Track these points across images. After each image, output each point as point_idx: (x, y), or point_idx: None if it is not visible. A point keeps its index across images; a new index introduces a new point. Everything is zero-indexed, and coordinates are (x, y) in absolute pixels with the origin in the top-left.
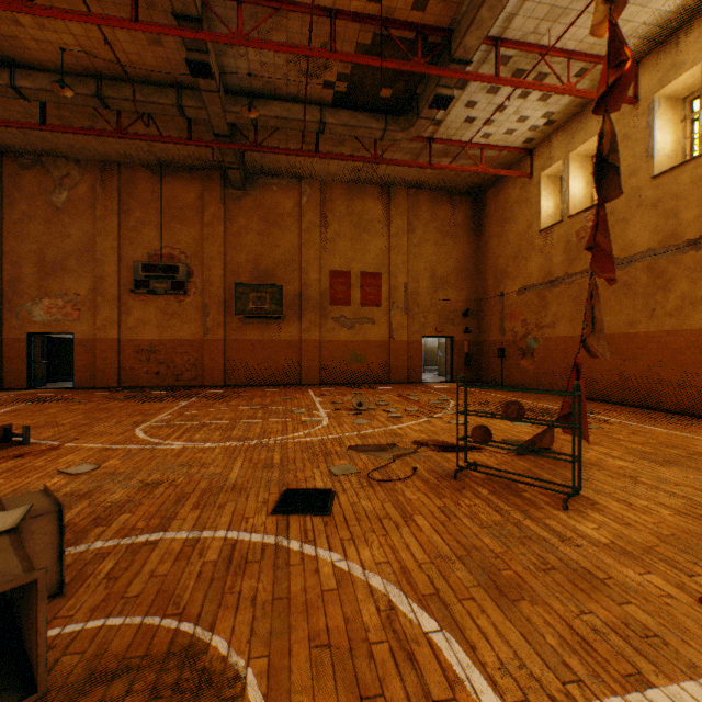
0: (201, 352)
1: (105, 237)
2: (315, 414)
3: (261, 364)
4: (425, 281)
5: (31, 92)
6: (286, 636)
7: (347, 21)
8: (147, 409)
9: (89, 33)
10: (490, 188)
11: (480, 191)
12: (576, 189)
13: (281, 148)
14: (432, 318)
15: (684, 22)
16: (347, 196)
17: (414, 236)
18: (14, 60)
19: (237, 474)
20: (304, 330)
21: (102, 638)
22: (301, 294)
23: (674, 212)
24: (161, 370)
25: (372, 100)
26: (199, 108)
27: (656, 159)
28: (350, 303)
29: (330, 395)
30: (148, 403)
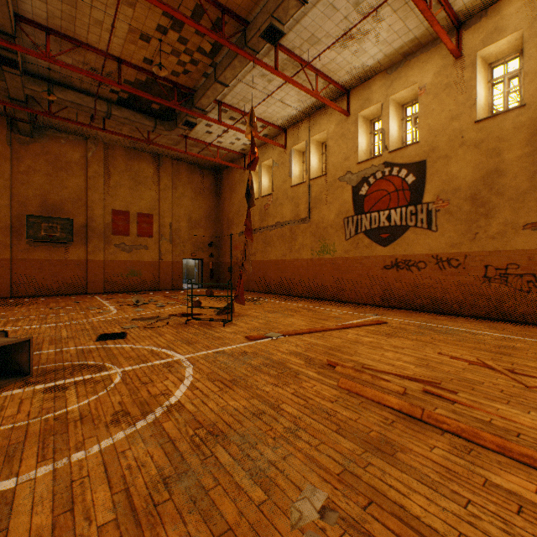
0: None
1: None
2: (106, 308)
3: (50, 279)
4: (184, 222)
5: None
6: (116, 358)
7: (129, 67)
8: None
9: None
10: (225, 169)
11: (220, 169)
12: (265, 182)
13: (73, 120)
14: (189, 247)
15: (301, 120)
16: (126, 157)
17: (177, 192)
18: None
19: (67, 334)
20: (90, 253)
21: (42, 369)
22: (87, 225)
23: (298, 204)
24: None
25: (146, 107)
26: None
27: (293, 178)
28: (129, 234)
29: (115, 299)
30: None
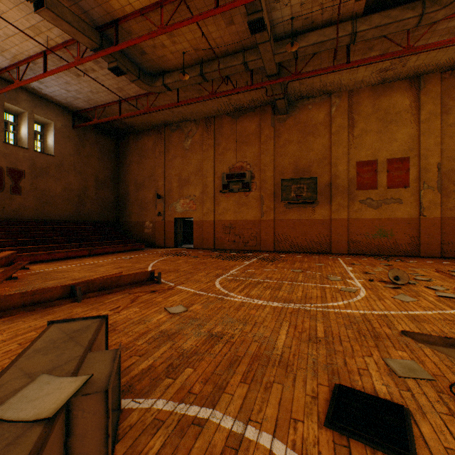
0: (259, 228)
1: (207, 161)
2: (349, 282)
3: (299, 237)
4: None
5: (171, 85)
6: None
7: None
8: (225, 265)
9: (195, 35)
10: None
11: None
12: None
13: (315, 70)
14: None
15: None
16: (372, 97)
17: (448, 117)
18: (164, 70)
19: (283, 342)
20: (333, 211)
21: None
22: (330, 183)
23: None
24: (236, 239)
25: None
26: (256, 59)
27: None
28: (375, 187)
29: (359, 265)
30: (227, 260)
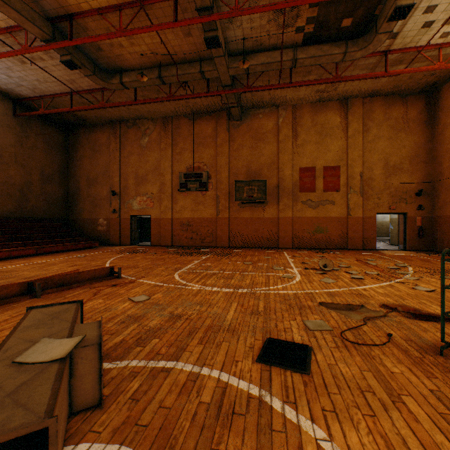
0: (215, 225)
1: (165, 160)
2: (289, 271)
3: (251, 233)
4: (378, 169)
5: (129, 84)
6: None
7: None
8: (183, 260)
9: (153, 40)
10: (446, 83)
11: (434, 88)
12: None
13: (264, 86)
14: (385, 198)
15: None
16: (312, 113)
17: (368, 135)
18: (121, 68)
19: (231, 316)
20: (280, 210)
21: None
22: (278, 186)
23: None
24: (193, 236)
25: (334, 32)
26: (212, 70)
27: None
28: (314, 190)
29: (300, 257)
30: (185, 256)
